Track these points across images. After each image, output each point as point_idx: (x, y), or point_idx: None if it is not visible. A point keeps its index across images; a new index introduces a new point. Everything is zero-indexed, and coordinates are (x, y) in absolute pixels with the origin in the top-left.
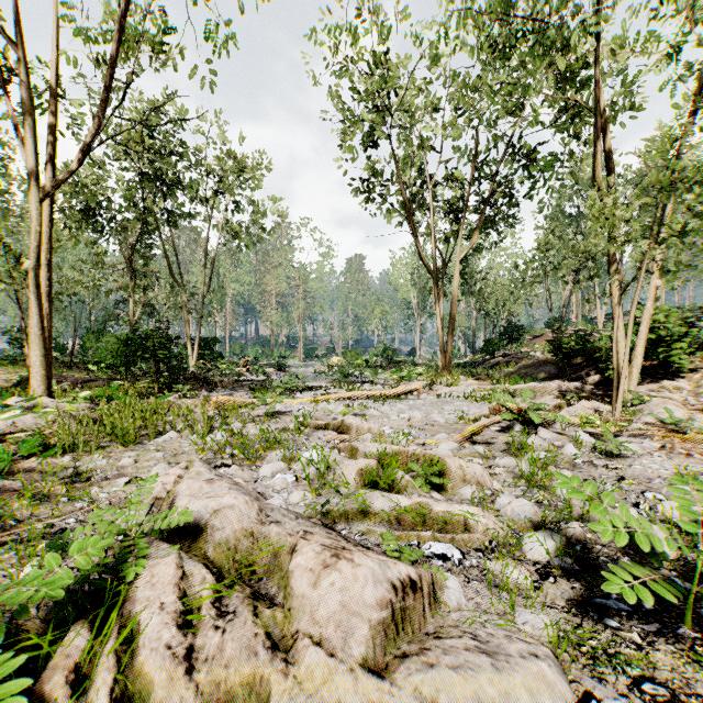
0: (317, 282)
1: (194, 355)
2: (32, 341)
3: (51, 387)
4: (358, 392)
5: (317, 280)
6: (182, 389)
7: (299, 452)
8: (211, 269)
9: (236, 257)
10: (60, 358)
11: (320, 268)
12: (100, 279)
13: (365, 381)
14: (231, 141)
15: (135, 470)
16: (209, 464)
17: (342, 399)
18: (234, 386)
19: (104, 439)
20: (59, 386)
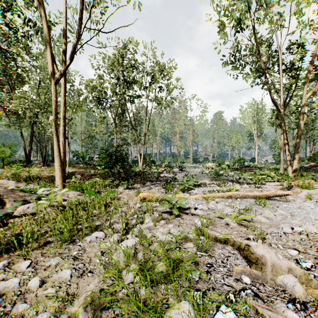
0: (199, 125)
1: (141, 162)
2: (55, 158)
3: (64, 181)
4: (236, 193)
5: (199, 124)
6: (127, 184)
7: (206, 302)
8: (148, 121)
9: (160, 114)
10: (90, 163)
11: (200, 118)
12: (101, 128)
13: (233, 180)
14: (157, 57)
15: (26, 308)
16: (100, 309)
17: (224, 197)
18: (156, 180)
19: (57, 231)
20: (75, 179)
